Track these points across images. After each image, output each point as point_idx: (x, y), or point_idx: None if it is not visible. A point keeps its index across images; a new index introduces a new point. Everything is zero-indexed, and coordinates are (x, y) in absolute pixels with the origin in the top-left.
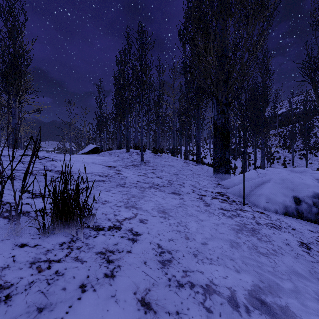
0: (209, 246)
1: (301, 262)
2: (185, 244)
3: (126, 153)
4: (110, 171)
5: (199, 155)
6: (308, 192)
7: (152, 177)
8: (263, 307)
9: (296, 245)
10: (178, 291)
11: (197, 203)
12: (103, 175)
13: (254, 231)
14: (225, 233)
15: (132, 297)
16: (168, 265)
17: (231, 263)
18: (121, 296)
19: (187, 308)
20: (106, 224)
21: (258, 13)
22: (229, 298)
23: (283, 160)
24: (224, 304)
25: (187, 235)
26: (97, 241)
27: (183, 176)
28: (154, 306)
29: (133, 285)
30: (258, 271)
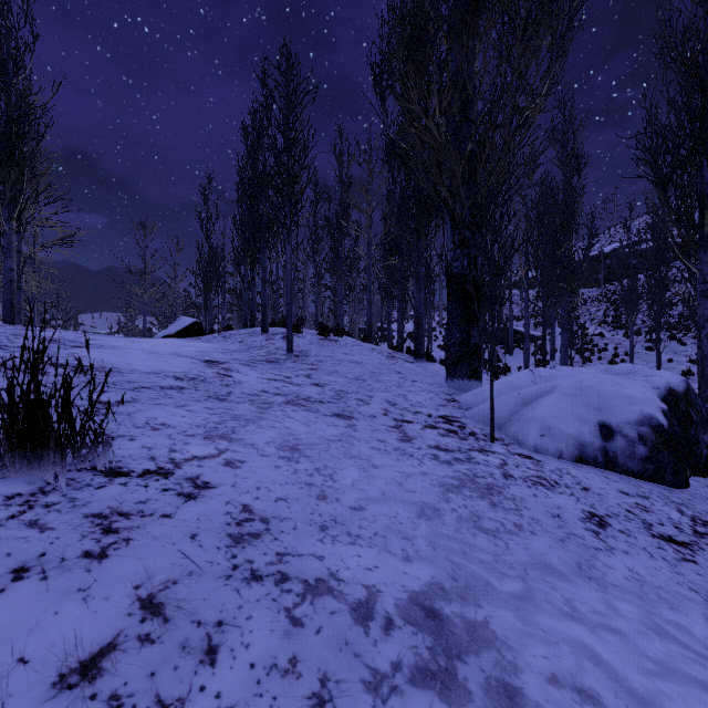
0: (366, 513)
1: (569, 548)
2: (311, 509)
3: (260, 335)
4: (208, 369)
5: (420, 341)
6: (630, 413)
7: (301, 384)
8: (430, 622)
9: (576, 519)
10: (243, 588)
11: (384, 435)
12: (185, 377)
13: (492, 489)
14: (419, 490)
15: (127, 593)
16: (247, 543)
17: (401, 544)
18: (103, 591)
19: (246, 617)
20: (142, 465)
21: (537, 27)
22: (356, 604)
23: (612, 354)
24: (338, 613)
25: (325, 492)
26: (101, 495)
27: (374, 384)
28: (171, 610)
29: (141, 574)
30: (456, 561)
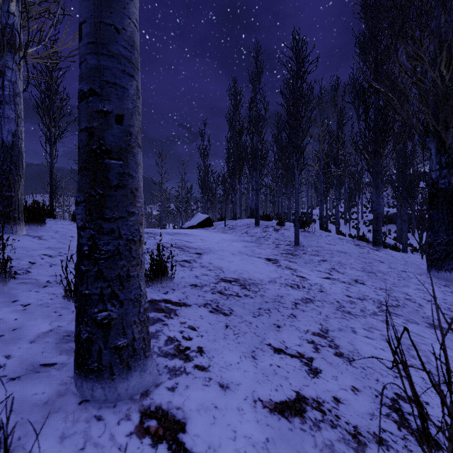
0: None
1: None
2: None
3: (256, 228)
4: (284, 271)
5: (378, 233)
6: None
7: (350, 282)
8: None
9: None
10: None
11: None
12: (292, 284)
13: None
14: None
15: None
16: None
17: None
18: None
19: None
20: None
21: None
22: None
23: None
24: None
25: None
26: None
27: (385, 276)
28: None
29: None
30: None
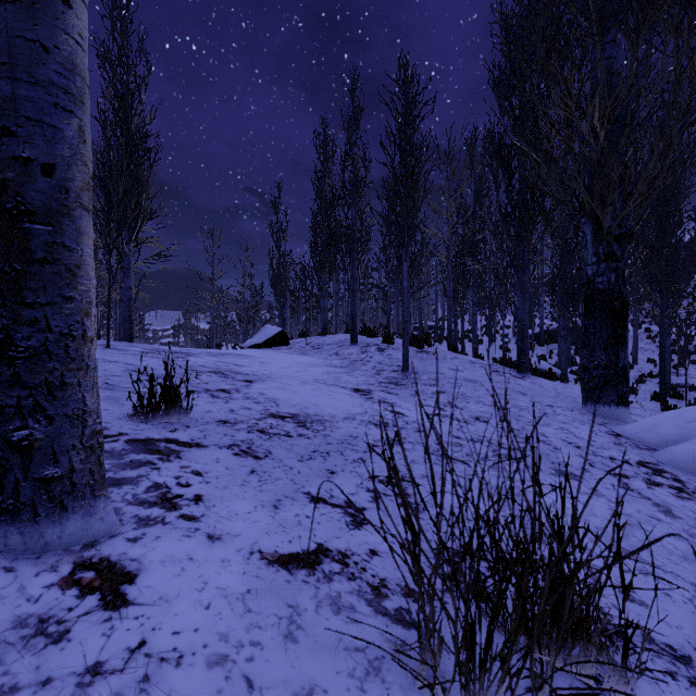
0: None
1: None
2: None
3: (352, 347)
4: (374, 405)
5: (524, 354)
6: None
7: (467, 420)
8: None
9: None
10: None
11: (641, 506)
12: (378, 422)
13: None
14: None
15: None
16: None
17: None
18: None
19: None
20: None
21: None
22: None
23: None
24: None
25: None
26: None
27: (521, 413)
28: None
29: None
30: None
